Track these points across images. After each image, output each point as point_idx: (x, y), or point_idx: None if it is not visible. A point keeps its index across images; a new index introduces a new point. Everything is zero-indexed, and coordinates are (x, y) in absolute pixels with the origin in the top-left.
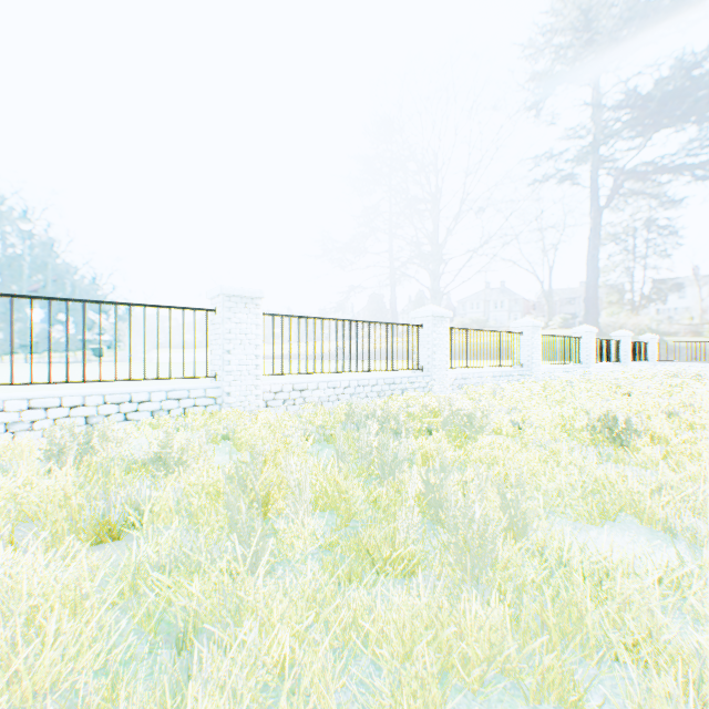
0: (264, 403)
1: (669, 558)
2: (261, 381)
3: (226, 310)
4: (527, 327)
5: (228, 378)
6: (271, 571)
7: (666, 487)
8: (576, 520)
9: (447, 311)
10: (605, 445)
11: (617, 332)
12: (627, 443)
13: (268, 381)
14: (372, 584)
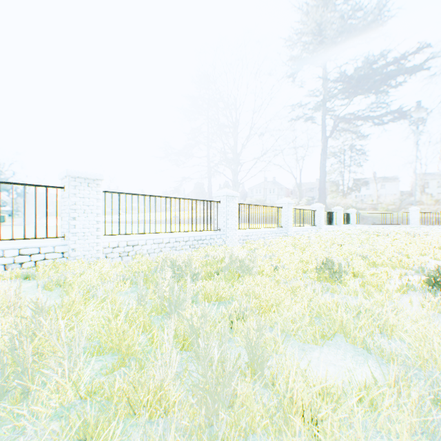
0: (104, 256)
1: (367, 373)
2: (102, 240)
3: (72, 188)
4: (285, 204)
5: (74, 238)
6: (20, 434)
7: (363, 312)
8: (305, 342)
9: (236, 193)
10: (327, 280)
11: (335, 208)
12: (340, 278)
13: (108, 239)
14: (120, 437)
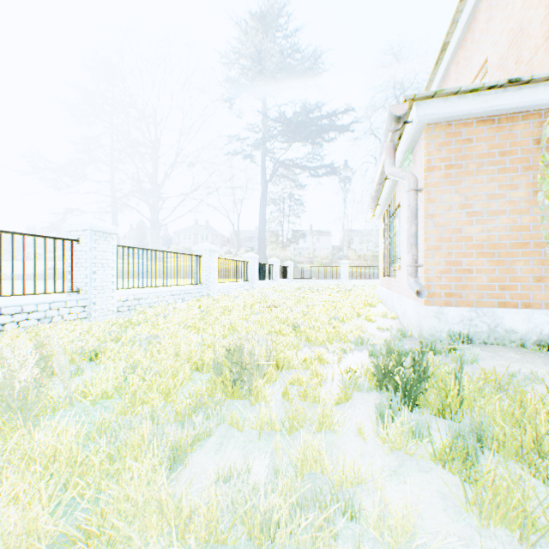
0: None
1: None
2: None
3: None
4: (207, 251)
5: None
6: None
7: None
8: None
9: (113, 227)
10: (227, 391)
11: (272, 259)
12: (251, 383)
13: None
14: None
